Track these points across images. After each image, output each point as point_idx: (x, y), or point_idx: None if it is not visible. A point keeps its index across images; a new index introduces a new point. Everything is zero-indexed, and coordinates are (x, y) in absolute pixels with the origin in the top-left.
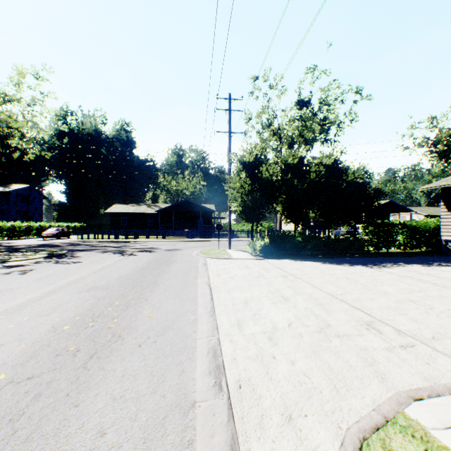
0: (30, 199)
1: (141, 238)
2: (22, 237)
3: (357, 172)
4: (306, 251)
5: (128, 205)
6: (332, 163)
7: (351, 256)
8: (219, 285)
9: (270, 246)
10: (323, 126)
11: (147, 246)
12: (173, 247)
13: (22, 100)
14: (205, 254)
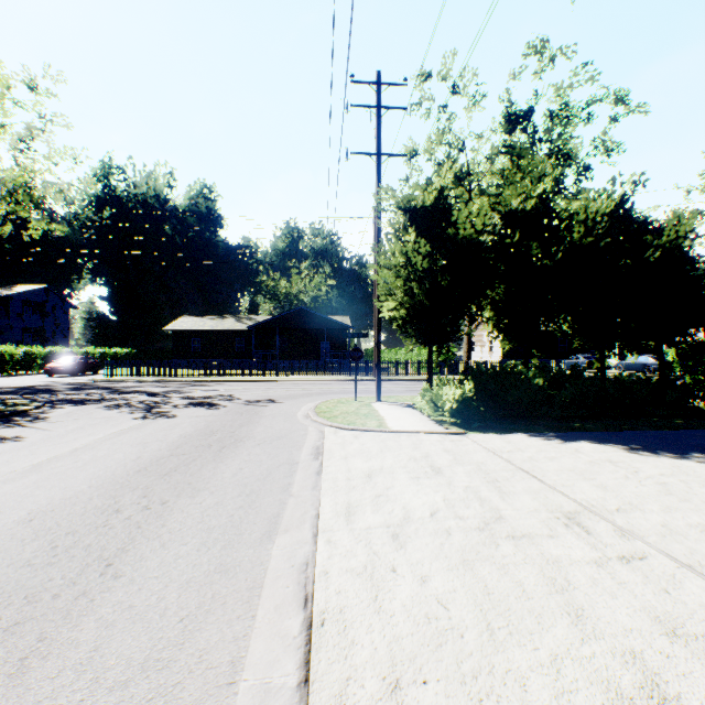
0: (47, 309)
1: (217, 375)
2: (20, 373)
3: (685, 223)
4: (554, 408)
5: (204, 318)
6: (613, 210)
7: (670, 423)
8: (349, 597)
9: (478, 401)
10: (559, 160)
11: (216, 392)
12: (263, 395)
13: (5, 128)
14: (324, 414)
